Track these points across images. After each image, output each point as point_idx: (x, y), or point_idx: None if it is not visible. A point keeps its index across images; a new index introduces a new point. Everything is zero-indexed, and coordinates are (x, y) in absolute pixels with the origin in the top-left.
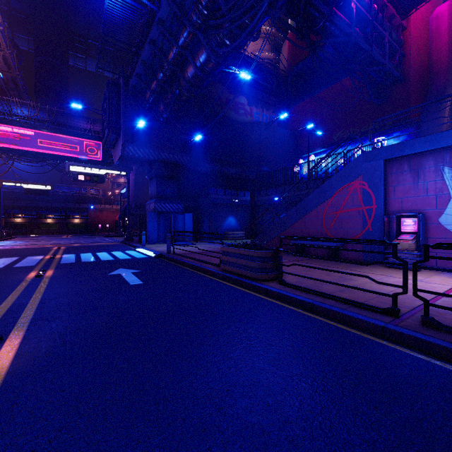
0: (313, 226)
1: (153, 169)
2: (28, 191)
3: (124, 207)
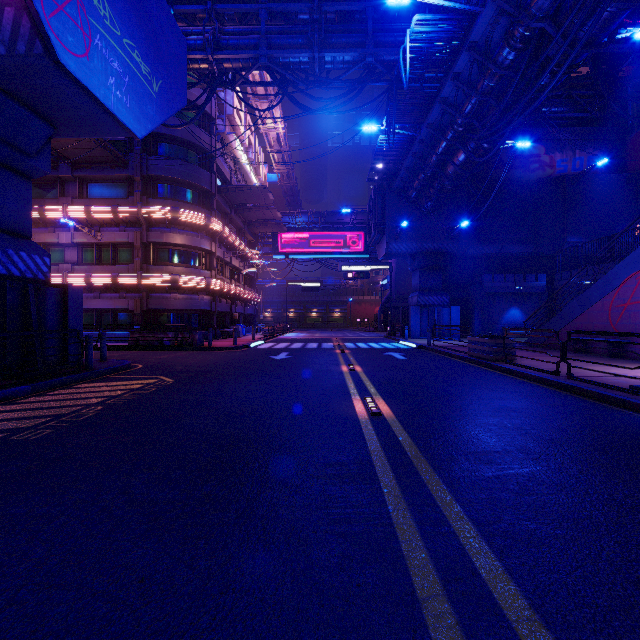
0: (597, 320)
1: (416, 262)
2: (304, 289)
3: (384, 300)
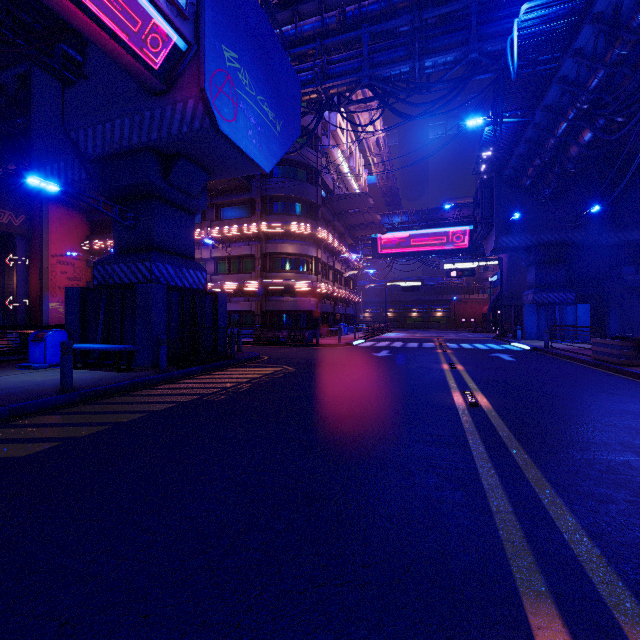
0: None
1: (531, 256)
2: (404, 289)
3: (494, 298)
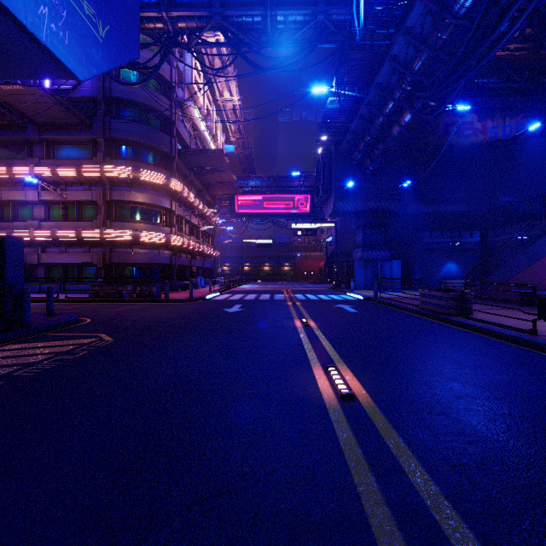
0: (545, 274)
1: (360, 220)
2: (258, 245)
3: (329, 255)
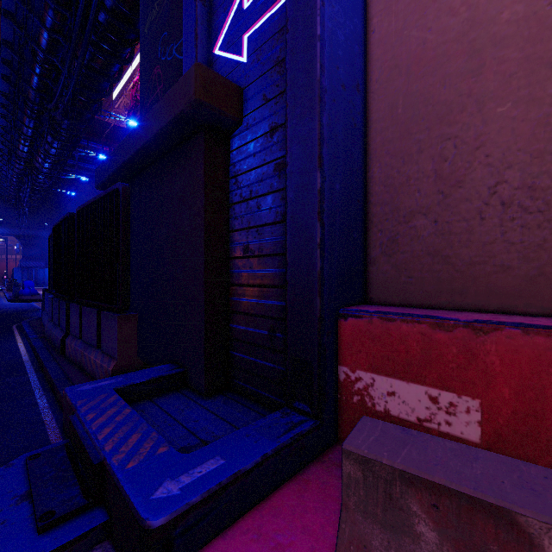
0: None
1: (20, 240)
2: None
3: None
